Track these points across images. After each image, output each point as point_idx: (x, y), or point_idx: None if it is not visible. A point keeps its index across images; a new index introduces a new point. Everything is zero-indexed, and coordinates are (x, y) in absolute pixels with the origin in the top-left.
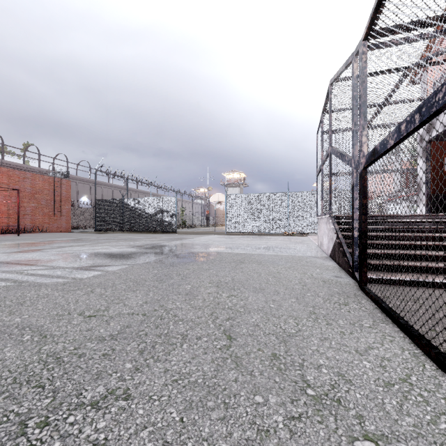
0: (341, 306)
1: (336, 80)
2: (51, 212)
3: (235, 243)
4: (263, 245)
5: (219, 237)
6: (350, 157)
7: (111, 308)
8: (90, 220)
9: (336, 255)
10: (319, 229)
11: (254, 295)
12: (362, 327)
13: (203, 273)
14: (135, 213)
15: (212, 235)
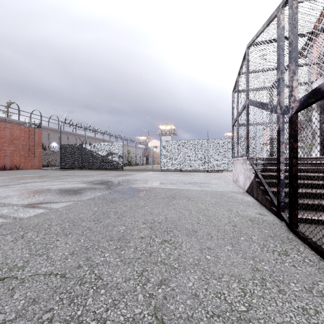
0: (282, 256)
1: (252, 44)
2: (27, 154)
3: (167, 179)
4: (189, 181)
5: (155, 173)
6: (273, 104)
7: (30, 263)
8: (58, 160)
9: (255, 192)
10: (234, 168)
11: (187, 240)
12: (323, 298)
13: (138, 211)
14: (91, 155)
15: (150, 171)
